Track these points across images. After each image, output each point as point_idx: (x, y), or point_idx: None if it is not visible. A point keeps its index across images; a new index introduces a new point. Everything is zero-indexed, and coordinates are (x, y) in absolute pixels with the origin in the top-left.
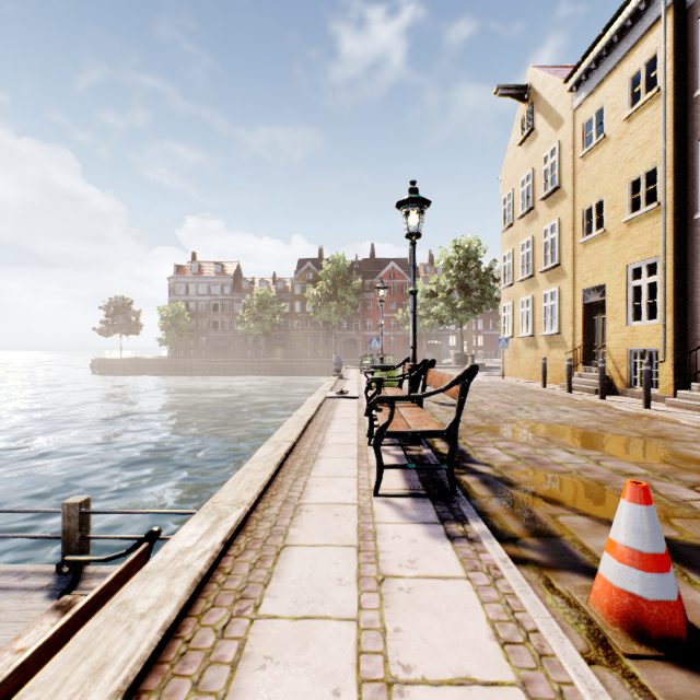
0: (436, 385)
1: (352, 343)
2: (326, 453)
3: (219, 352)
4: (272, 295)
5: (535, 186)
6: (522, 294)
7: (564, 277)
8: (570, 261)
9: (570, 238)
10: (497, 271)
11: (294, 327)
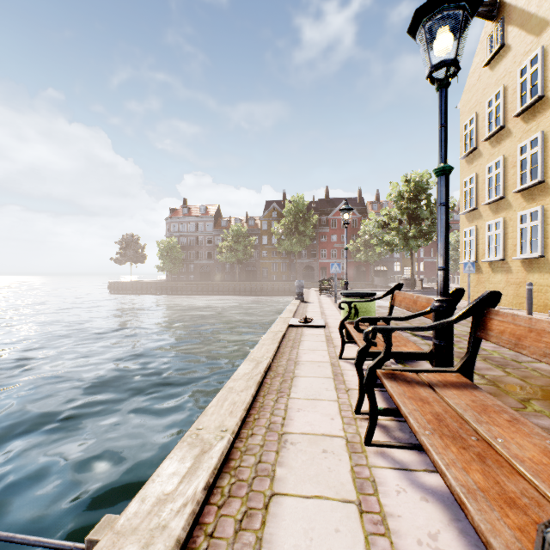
0: None
1: (310, 269)
2: (290, 472)
3: (203, 277)
4: (245, 230)
5: (506, 103)
6: (488, 218)
7: None
8: None
9: None
10: None
11: (262, 256)
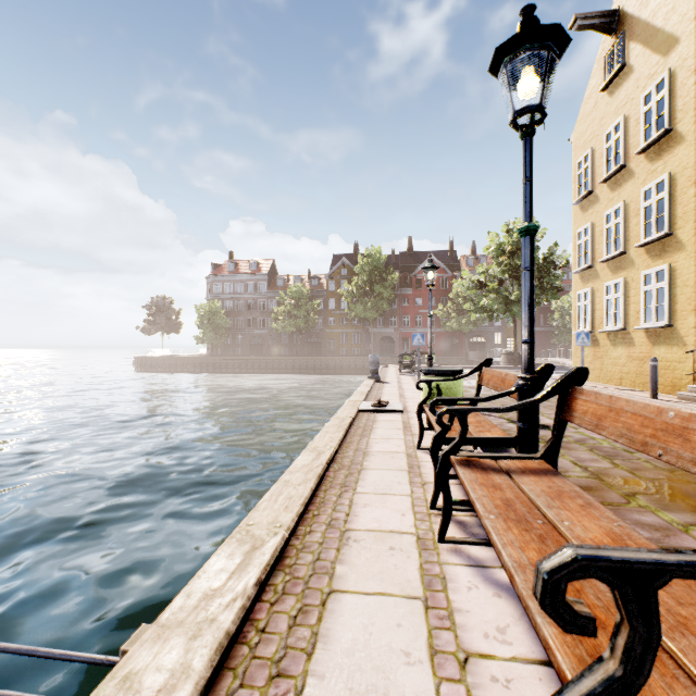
0: (645, 441)
1: (389, 341)
2: (352, 569)
3: (254, 350)
4: (306, 292)
5: (628, 137)
6: (606, 278)
7: (680, 249)
8: (691, 227)
9: (691, 196)
10: (558, 257)
11: (329, 324)
